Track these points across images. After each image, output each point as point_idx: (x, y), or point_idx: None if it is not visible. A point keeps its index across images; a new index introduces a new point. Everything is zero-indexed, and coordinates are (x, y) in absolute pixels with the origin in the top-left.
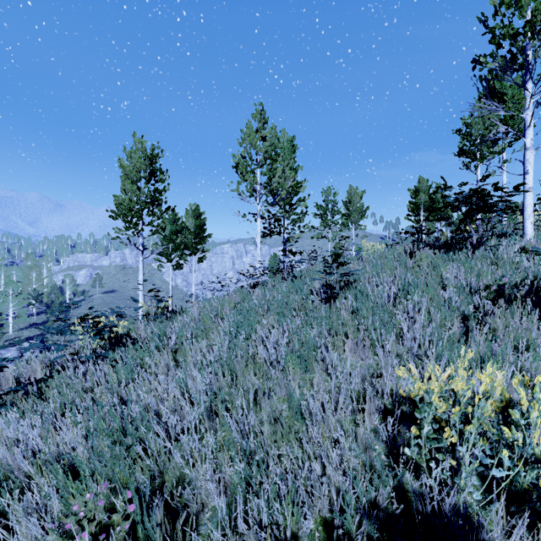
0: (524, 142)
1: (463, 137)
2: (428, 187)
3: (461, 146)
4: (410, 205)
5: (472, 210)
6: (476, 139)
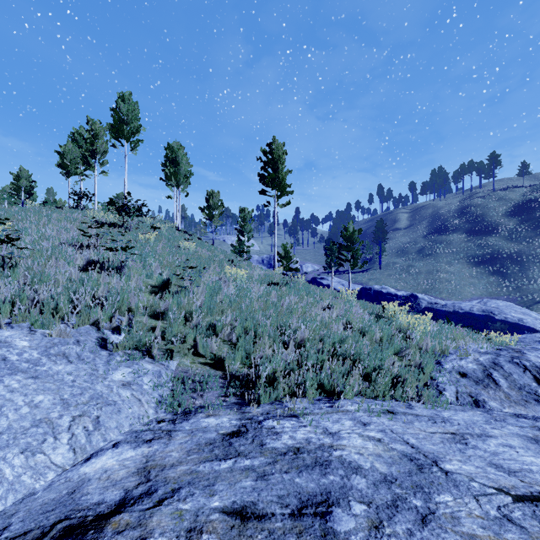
0: (95, 181)
1: (62, 158)
2: (29, 176)
3: (60, 162)
4: (14, 186)
5: (80, 197)
6: (69, 162)
